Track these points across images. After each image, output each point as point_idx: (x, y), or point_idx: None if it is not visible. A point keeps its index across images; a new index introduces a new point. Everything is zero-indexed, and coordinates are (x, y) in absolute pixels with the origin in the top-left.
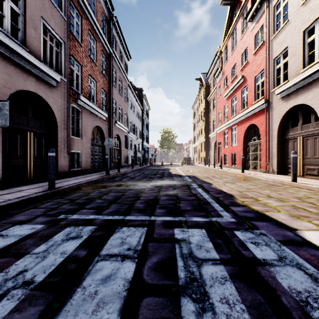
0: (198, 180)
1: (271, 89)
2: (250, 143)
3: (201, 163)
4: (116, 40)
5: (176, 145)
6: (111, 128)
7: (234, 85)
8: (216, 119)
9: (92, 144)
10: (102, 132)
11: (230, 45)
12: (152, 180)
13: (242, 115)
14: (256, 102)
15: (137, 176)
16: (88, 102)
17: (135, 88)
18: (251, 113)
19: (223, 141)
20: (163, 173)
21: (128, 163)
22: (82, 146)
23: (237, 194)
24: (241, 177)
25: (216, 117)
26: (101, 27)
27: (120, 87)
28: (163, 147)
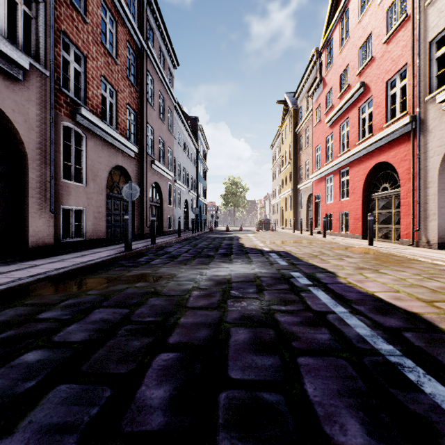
0: (298, 262)
1: (425, 96)
2: (377, 194)
3: (285, 227)
4: (154, 31)
5: (247, 202)
6: (144, 172)
7: (345, 101)
8: (310, 160)
9: (109, 196)
10: (129, 178)
11: (337, 37)
12: (209, 262)
13: (363, 148)
14: (390, 124)
15: (184, 253)
16: (98, 122)
17: (186, 116)
18: (380, 144)
19: (324, 193)
20: (230, 245)
21: (175, 228)
22: (87, 198)
23: (430, 313)
24: (376, 255)
25: (310, 157)
26: (126, 2)
27: (162, 108)
28: (228, 205)
